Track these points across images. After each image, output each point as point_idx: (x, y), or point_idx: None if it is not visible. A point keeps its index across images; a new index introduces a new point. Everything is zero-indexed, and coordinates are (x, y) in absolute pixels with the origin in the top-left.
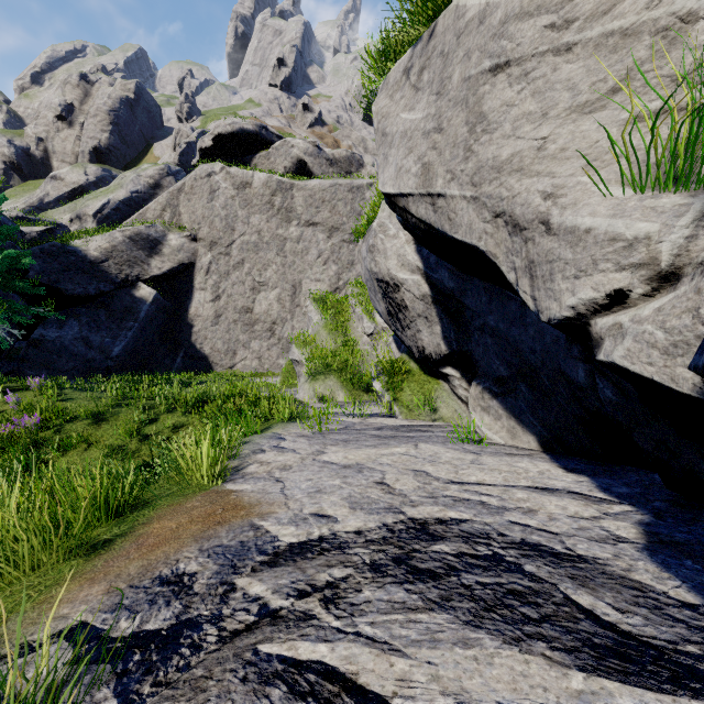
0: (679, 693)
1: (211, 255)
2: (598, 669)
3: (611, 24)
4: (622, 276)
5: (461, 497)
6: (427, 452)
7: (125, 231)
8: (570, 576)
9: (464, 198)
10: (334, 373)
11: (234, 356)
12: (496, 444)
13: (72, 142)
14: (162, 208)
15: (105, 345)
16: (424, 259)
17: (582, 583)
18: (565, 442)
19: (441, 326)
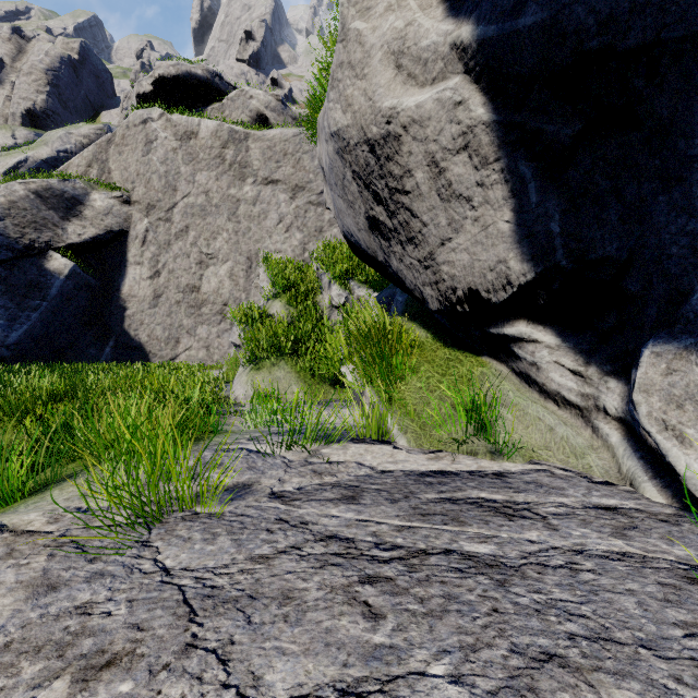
0: None
1: (148, 221)
2: None
3: None
4: None
5: None
6: None
7: (29, 184)
8: None
9: None
10: (287, 359)
11: (177, 345)
12: None
13: (0, 102)
14: (87, 163)
15: None
16: (476, 7)
17: None
18: None
19: (516, 205)
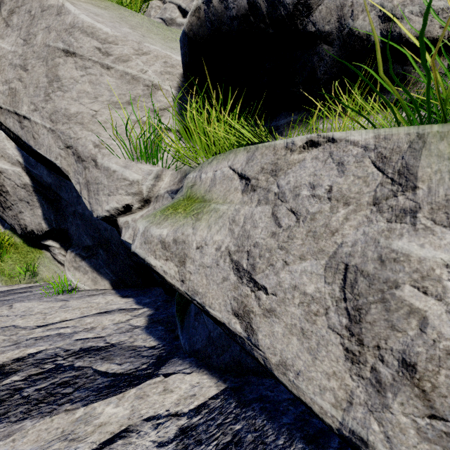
0: (128, 389)
1: None
2: (95, 400)
3: (127, 69)
4: (129, 198)
5: (43, 336)
6: (21, 309)
7: None
8: (102, 358)
9: (45, 127)
10: None
11: None
12: (83, 291)
13: None
14: None
15: None
16: (24, 156)
17: (107, 359)
18: (125, 281)
19: (42, 209)
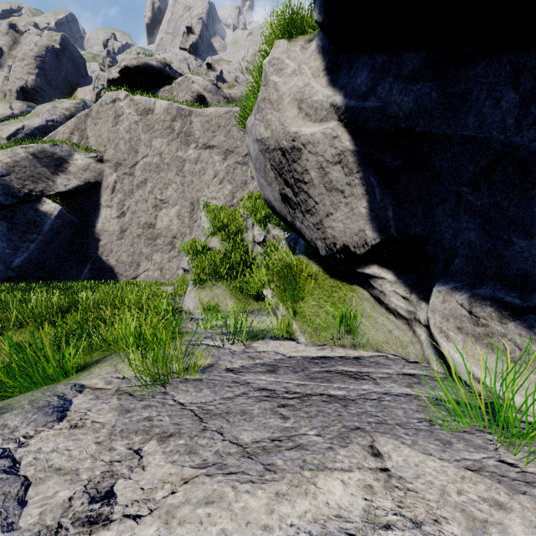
0: None
1: (116, 175)
2: None
3: None
4: None
5: None
6: (437, 514)
7: (28, 148)
8: None
9: None
10: (223, 280)
11: (138, 268)
12: None
13: (0, 81)
14: (70, 131)
15: (5, 256)
16: (344, 86)
17: None
18: None
19: (369, 199)
